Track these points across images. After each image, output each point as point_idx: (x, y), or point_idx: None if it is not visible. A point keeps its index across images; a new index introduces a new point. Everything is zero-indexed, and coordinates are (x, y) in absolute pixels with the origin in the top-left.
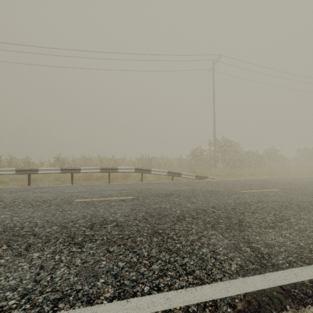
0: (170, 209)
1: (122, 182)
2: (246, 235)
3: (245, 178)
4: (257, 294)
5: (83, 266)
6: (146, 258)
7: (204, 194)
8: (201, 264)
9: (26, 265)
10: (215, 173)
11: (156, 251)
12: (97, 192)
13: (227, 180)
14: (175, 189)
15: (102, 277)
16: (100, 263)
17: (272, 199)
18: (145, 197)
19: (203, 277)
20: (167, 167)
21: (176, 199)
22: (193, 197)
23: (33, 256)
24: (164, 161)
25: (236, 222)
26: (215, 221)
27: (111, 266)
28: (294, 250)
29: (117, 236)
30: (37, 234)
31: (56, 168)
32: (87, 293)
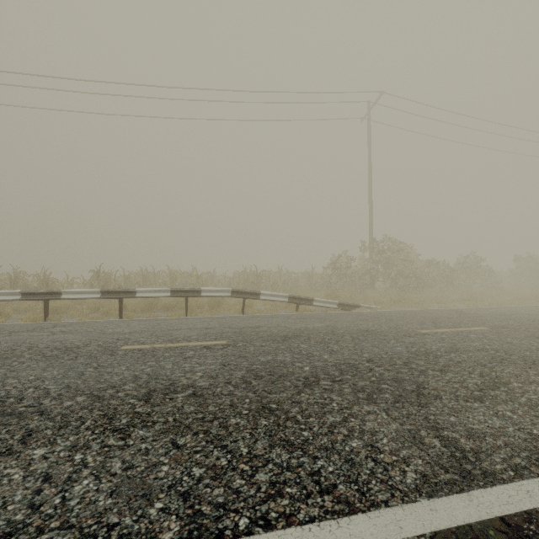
0: (292, 364)
1: (208, 314)
2: (431, 414)
3: (425, 308)
4: (458, 535)
5: (126, 476)
6: (246, 459)
7: (354, 337)
8: (348, 471)
9: (18, 473)
10: (372, 299)
11: (265, 445)
12: (163, 333)
13: (393, 311)
14: (301, 327)
15: (161, 497)
16: (157, 470)
17: (476, 345)
18: (248, 341)
19: (352, 499)
20: (289, 289)
21: (303, 345)
22: (333, 342)
23: (35, 455)
24: (282, 277)
25: (412, 389)
26: (374, 386)
27: (179, 476)
28: (522, 443)
29: (193, 415)
30: (46, 411)
31: (94, 290)
32: (129, 531)
